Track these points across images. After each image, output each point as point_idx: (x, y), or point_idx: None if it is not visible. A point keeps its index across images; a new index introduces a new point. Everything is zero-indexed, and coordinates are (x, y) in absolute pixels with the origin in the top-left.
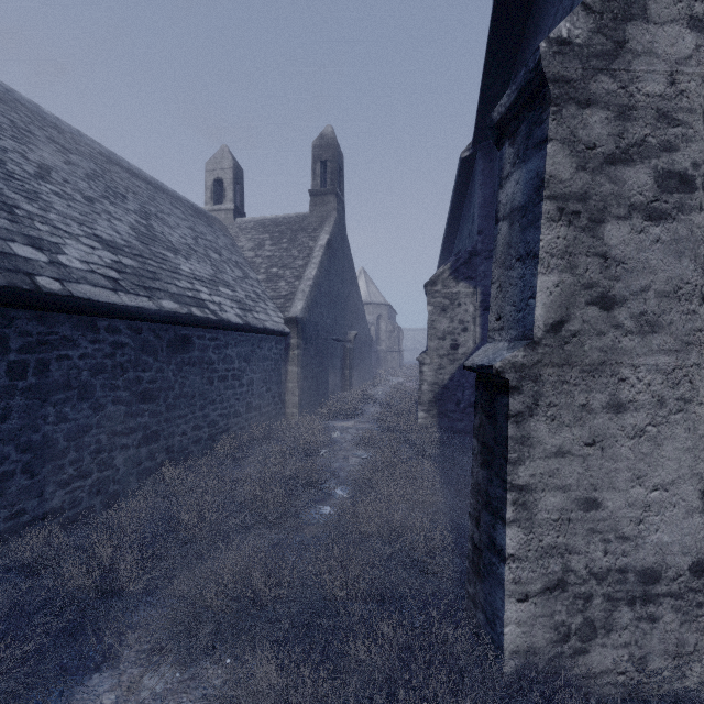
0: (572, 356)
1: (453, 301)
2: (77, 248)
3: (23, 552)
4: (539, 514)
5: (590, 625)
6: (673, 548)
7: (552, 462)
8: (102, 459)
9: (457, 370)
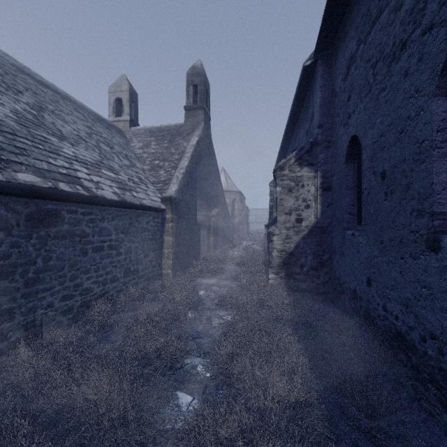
0: None
1: (298, 183)
2: None
3: None
4: None
5: None
6: None
7: None
8: None
9: (301, 239)
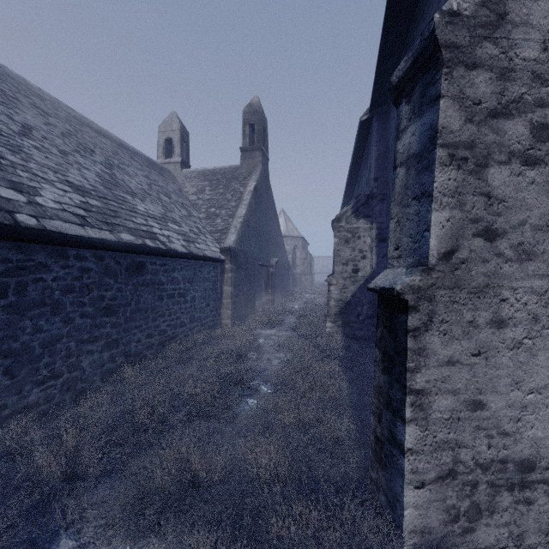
0: (461, 280)
1: (354, 235)
2: (52, 191)
3: (3, 441)
4: (433, 414)
5: (476, 508)
6: (546, 442)
7: (444, 370)
8: (71, 362)
9: (357, 289)
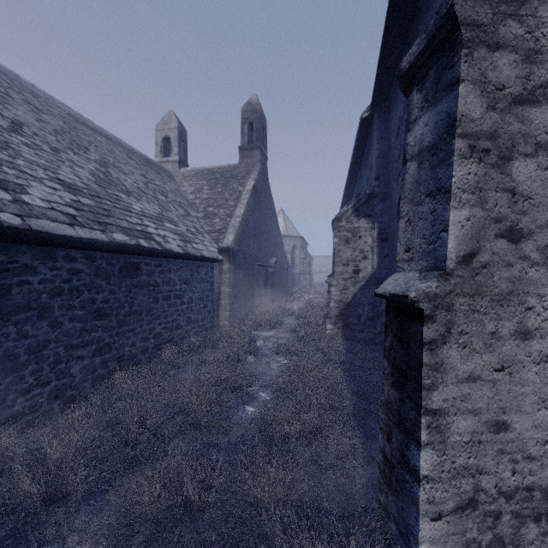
0: (482, 287)
1: (355, 235)
2: (40, 189)
3: None
4: (452, 436)
5: (499, 541)
6: None
7: (464, 387)
8: (60, 368)
9: (358, 290)
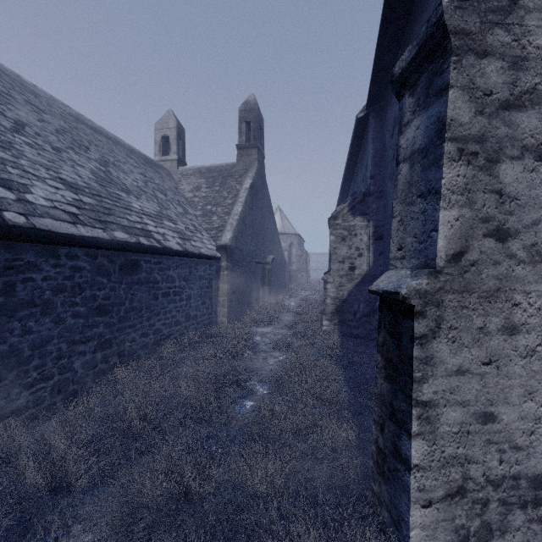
0: (471, 284)
1: (351, 232)
2: (43, 188)
3: None
4: (441, 427)
5: (487, 527)
6: None
7: (453, 380)
8: (63, 363)
9: (354, 287)
